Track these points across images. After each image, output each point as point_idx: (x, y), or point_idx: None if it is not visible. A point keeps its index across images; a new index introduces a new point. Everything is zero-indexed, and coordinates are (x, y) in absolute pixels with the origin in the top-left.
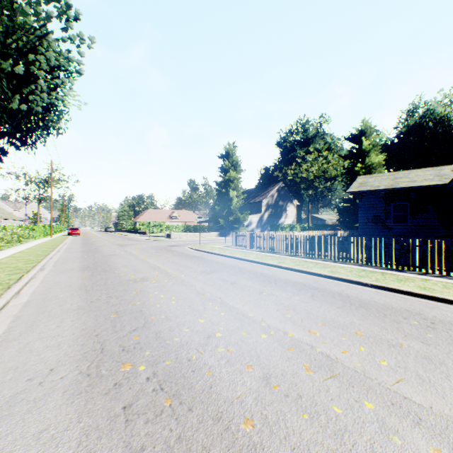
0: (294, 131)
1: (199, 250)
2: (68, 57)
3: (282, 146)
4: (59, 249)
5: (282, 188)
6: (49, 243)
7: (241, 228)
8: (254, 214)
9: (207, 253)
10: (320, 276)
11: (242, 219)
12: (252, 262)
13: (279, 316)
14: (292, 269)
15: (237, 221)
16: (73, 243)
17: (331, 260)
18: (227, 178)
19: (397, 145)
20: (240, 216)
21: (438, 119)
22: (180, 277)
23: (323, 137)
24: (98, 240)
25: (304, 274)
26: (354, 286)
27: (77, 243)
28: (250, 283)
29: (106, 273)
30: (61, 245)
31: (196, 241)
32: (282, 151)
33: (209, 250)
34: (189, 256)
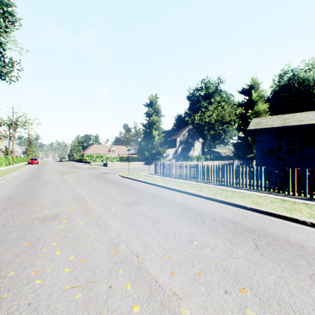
0: (199, 88)
1: (127, 178)
2: (7, 5)
3: (191, 99)
4: (5, 177)
5: (191, 129)
6: (4, 171)
7: (161, 158)
8: (171, 148)
9: (133, 180)
10: (244, 208)
11: (162, 151)
12: (172, 190)
13: (235, 314)
14: (213, 199)
15: (158, 154)
16: (25, 170)
17: (244, 188)
18: (151, 120)
19: (272, 99)
20: (160, 150)
21: (301, 81)
22: (97, 212)
23: (219, 93)
24: (48, 168)
25: (227, 205)
26: (292, 224)
27: (29, 170)
28: (174, 221)
29: (20, 207)
30: (12, 173)
31: (126, 168)
32: (191, 102)
33: (135, 177)
34: (116, 184)
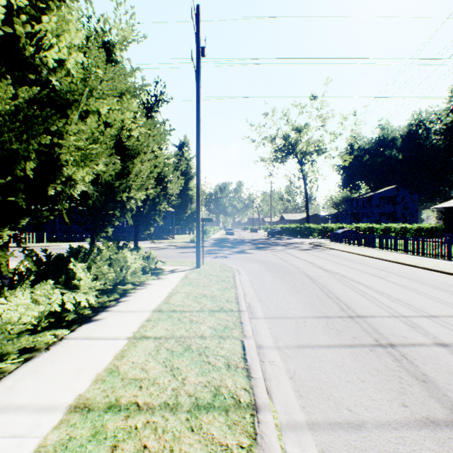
0: None
1: None
2: None
3: None
4: None
5: None
6: None
7: None
8: None
9: None
10: None
11: None
12: None
13: None
14: None
15: None
16: None
17: None
18: None
19: None
20: None
21: None
22: None
23: None
24: None
25: None
26: None
27: None
28: None
29: None
30: None
31: None
32: None
33: None
34: None
